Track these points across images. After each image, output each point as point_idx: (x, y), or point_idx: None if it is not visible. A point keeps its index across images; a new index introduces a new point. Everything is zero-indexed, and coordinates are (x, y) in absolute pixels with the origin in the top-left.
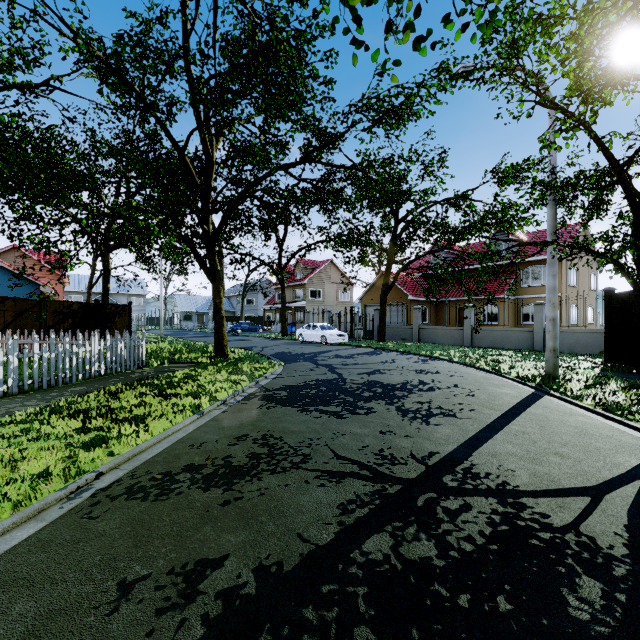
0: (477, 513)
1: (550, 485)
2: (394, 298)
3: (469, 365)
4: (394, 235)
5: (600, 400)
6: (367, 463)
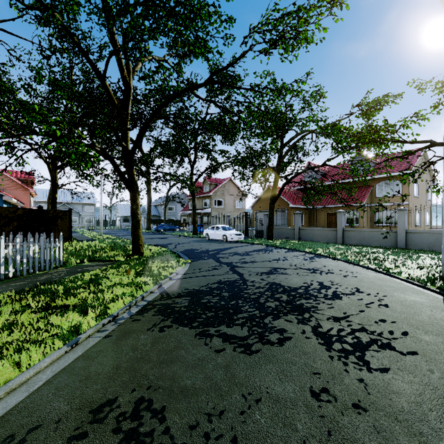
0: None
1: None
2: (278, 206)
3: (354, 263)
4: (280, 156)
5: None
6: None
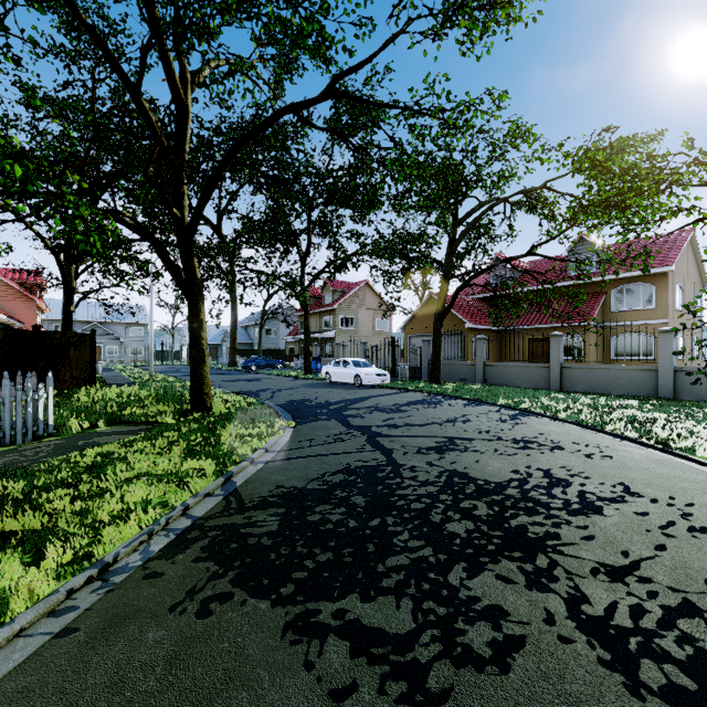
0: None
1: None
2: (447, 326)
3: (594, 428)
4: (452, 240)
5: None
6: None
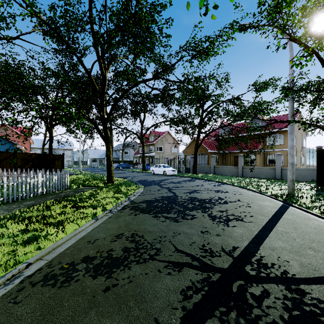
0: (274, 299)
1: (315, 273)
2: (201, 151)
3: (243, 187)
4: (201, 118)
5: (323, 210)
6: (196, 255)
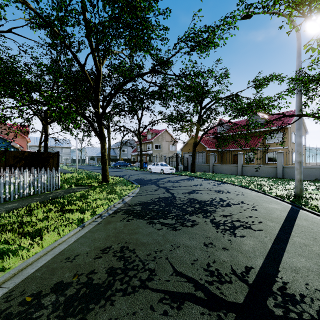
0: None
1: None
2: (199, 149)
3: (245, 187)
4: (200, 115)
5: None
6: (200, 281)
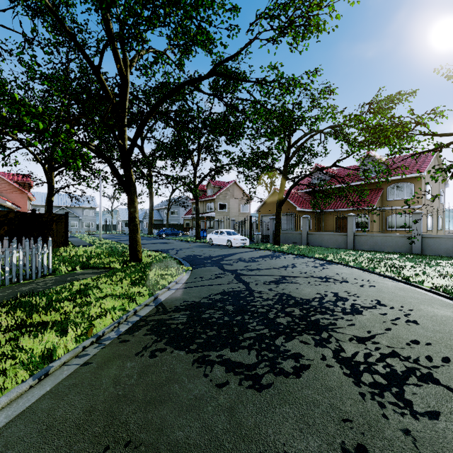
0: None
1: None
2: (285, 209)
3: (368, 271)
4: (287, 156)
5: None
6: None
